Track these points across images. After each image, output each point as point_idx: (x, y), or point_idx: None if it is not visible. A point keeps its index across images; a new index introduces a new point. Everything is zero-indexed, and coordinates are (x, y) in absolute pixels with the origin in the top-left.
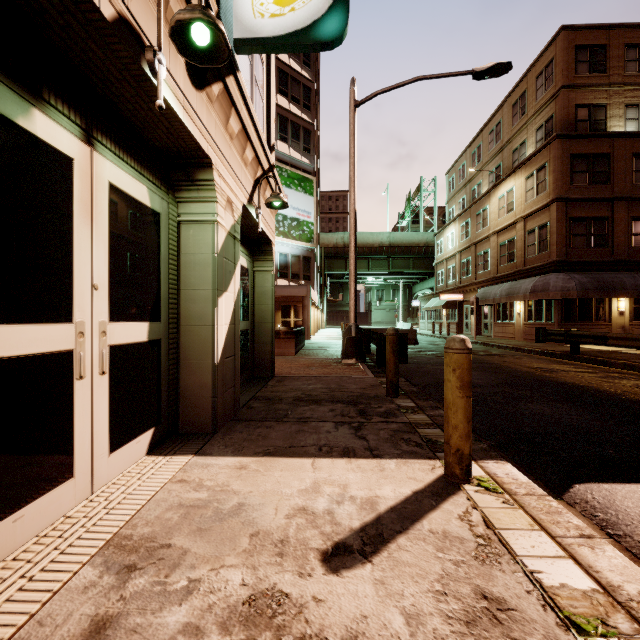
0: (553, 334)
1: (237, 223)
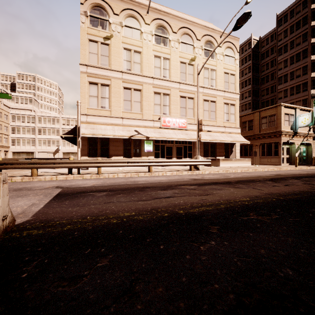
0: None
1: (299, 145)
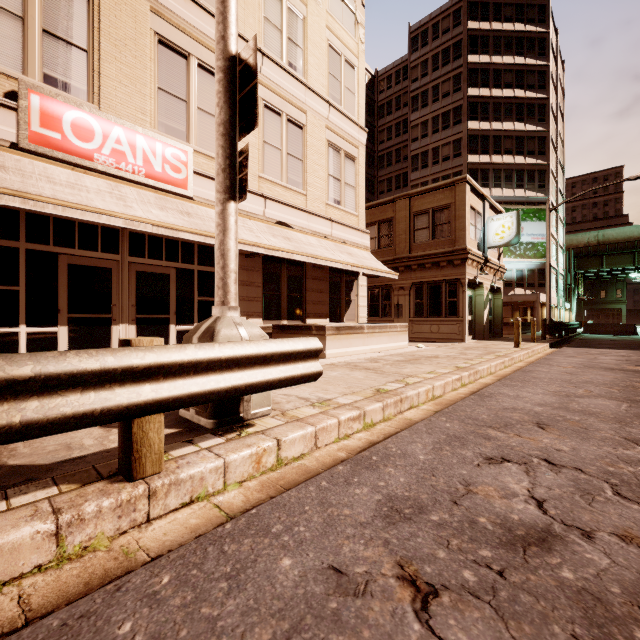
0: None
1: (488, 291)
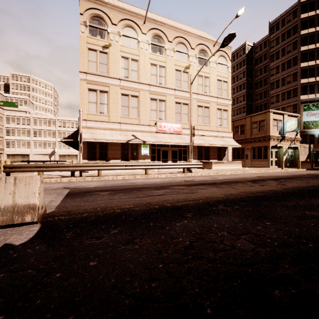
0: None
1: (286, 149)
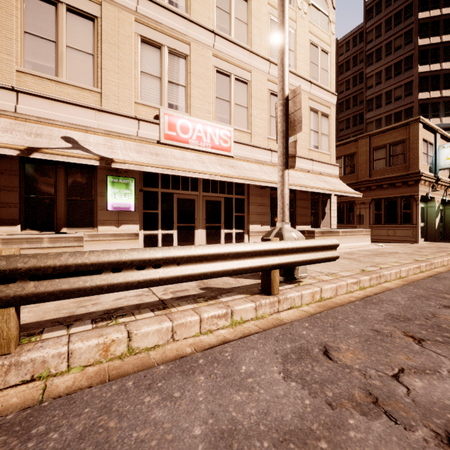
0: None
1: (439, 203)
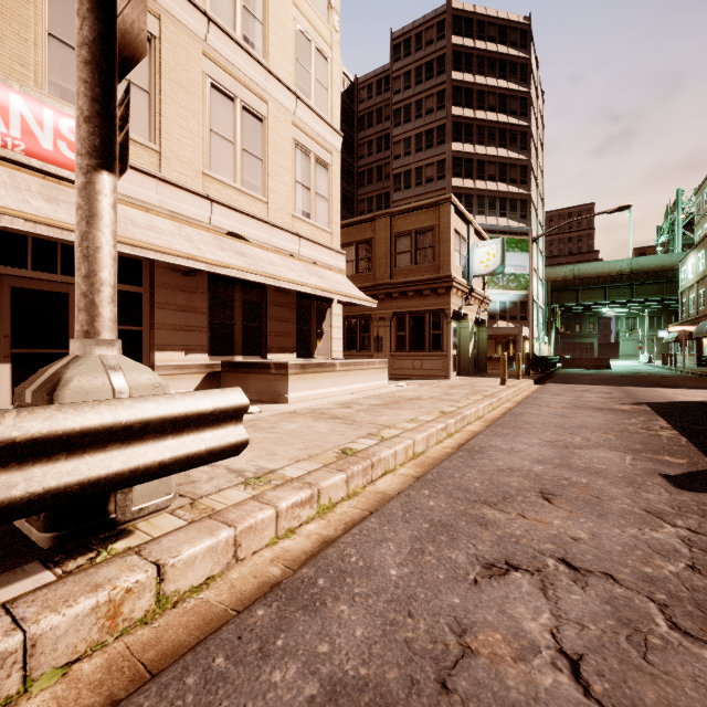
0: (704, 360)
1: (473, 323)
